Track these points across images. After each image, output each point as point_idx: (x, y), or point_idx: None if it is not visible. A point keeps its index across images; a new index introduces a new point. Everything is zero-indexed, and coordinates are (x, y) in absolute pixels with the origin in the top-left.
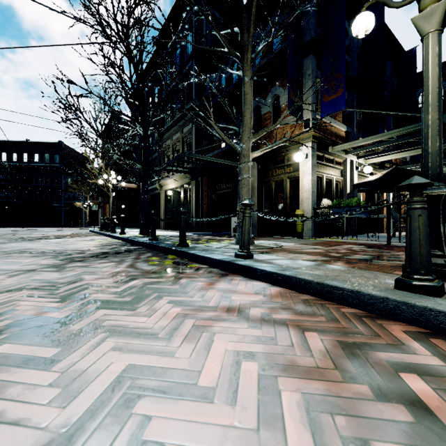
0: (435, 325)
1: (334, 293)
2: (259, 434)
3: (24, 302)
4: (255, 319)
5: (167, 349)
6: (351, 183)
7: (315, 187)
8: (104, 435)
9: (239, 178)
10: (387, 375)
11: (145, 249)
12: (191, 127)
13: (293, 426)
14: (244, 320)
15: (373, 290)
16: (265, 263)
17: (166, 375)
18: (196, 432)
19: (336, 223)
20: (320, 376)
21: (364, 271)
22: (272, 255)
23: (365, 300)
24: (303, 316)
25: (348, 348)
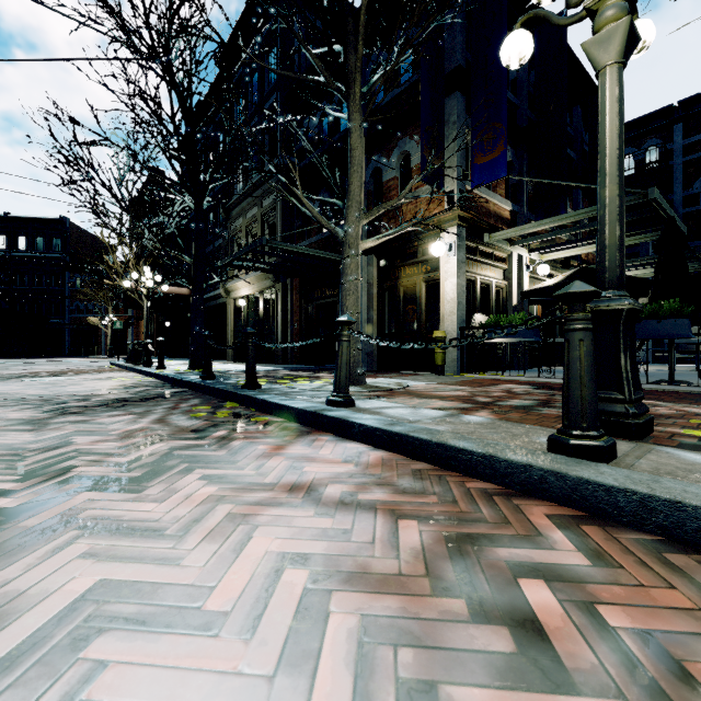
0: (592, 505)
1: (460, 458)
2: (274, 682)
3: None
4: (330, 502)
5: (173, 553)
6: (519, 290)
7: (463, 295)
8: (21, 696)
9: (342, 281)
10: (500, 582)
11: (193, 392)
12: (275, 199)
13: (330, 668)
14: (313, 503)
15: (514, 454)
16: (371, 413)
17: (156, 595)
18: (173, 684)
19: (495, 351)
20: (399, 588)
21: (514, 425)
22: (386, 401)
23: (501, 468)
24: (406, 495)
25: (456, 544)
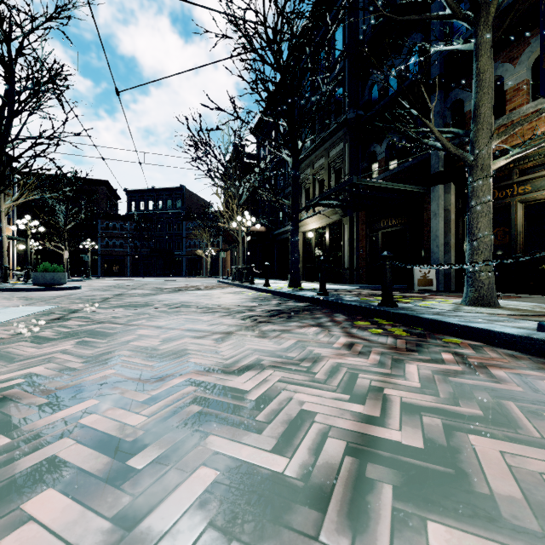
0: None
1: None
2: None
3: (299, 395)
4: None
5: None
6: None
7: None
8: None
9: (472, 204)
10: None
11: (321, 307)
12: (342, 148)
13: None
14: None
15: None
16: None
17: None
18: None
19: None
20: None
21: None
22: None
23: None
24: None
25: None
